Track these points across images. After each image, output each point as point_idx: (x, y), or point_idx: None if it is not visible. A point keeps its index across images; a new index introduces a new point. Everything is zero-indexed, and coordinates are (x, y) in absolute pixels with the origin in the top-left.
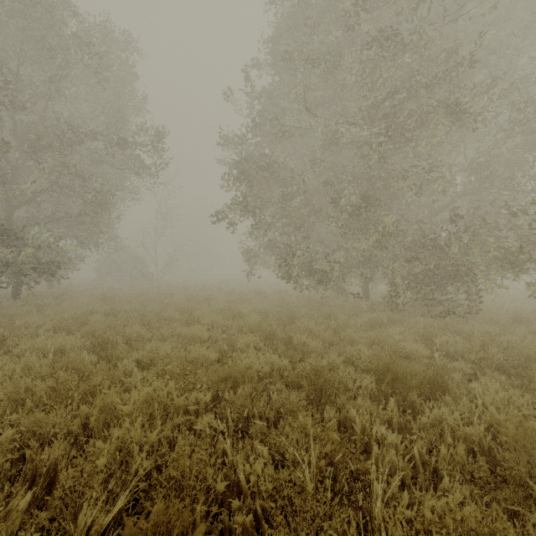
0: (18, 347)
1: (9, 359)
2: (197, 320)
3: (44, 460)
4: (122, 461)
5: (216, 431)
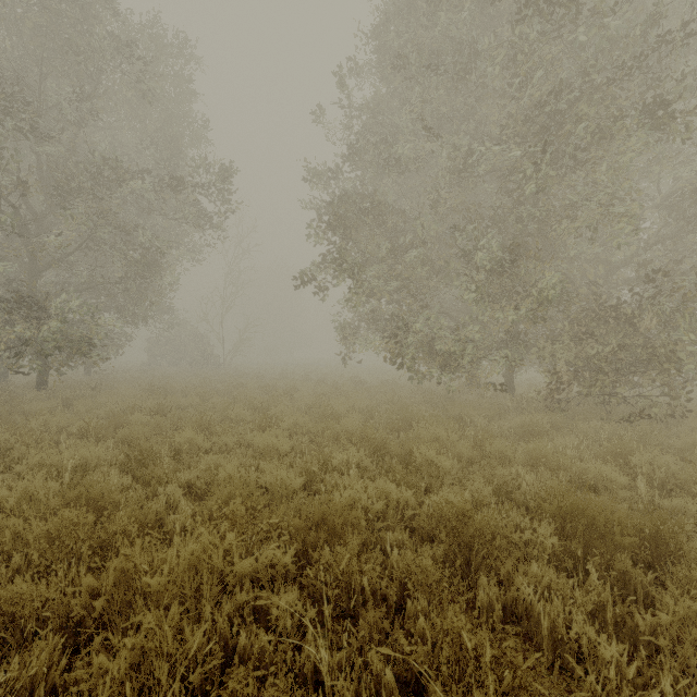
0: (27, 459)
1: (12, 479)
2: (274, 422)
3: (11, 681)
4: (143, 683)
5: (302, 614)
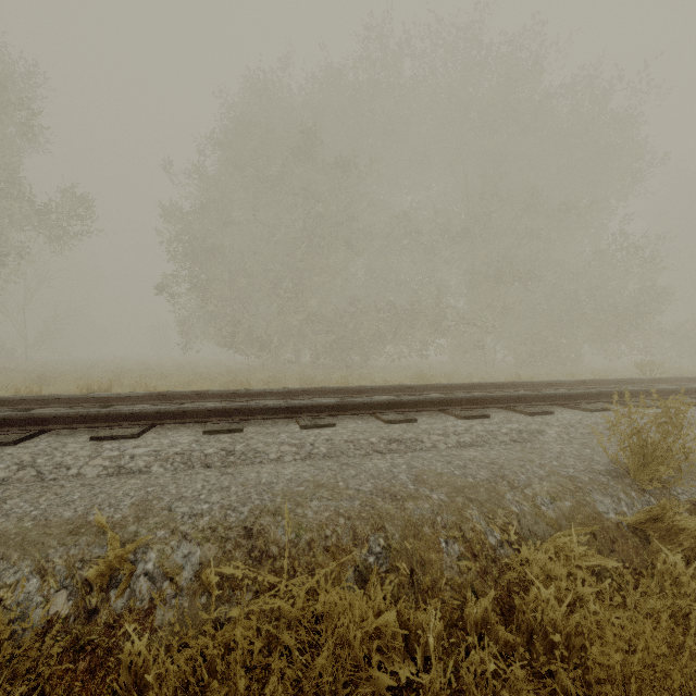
0: None
1: None
2: (166, 376)
3: None
4: None
5: None
